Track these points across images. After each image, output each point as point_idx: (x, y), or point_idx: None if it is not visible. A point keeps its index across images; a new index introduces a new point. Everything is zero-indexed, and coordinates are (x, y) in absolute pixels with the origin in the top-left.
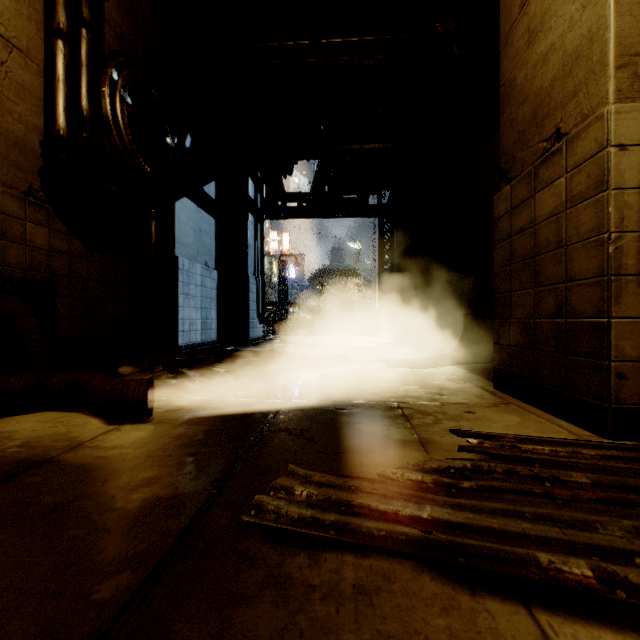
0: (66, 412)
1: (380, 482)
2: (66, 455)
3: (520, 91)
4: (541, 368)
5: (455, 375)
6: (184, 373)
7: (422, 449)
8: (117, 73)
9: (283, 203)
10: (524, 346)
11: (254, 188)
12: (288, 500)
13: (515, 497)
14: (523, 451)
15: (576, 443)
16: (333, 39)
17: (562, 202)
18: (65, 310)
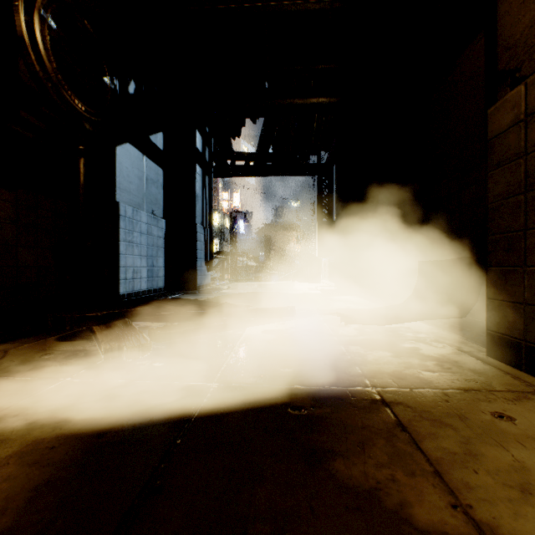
0: None
1: None
2: None
3: None
4: None
5: (422, 332)
6: (96, 334)
7: None
8: None
9: (232, 162)
10: None
11: (202, 142)
12: None
13: None
14: None
15: None
16: None
17: None
18: None
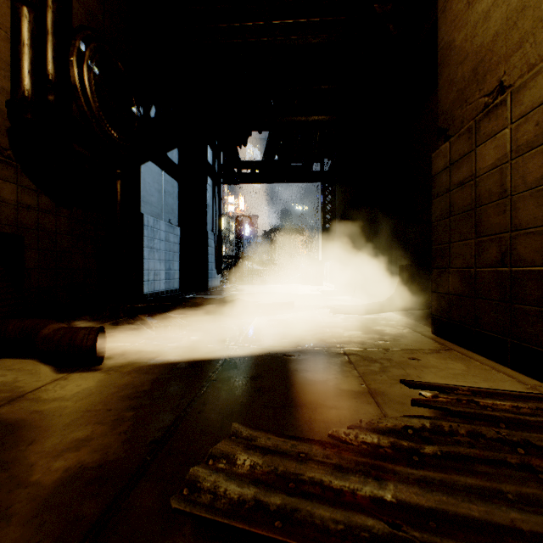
0: (21, 359)
1: (332, 446)
2: (1, 409)
3: (459, 51)
4: (483, 316)
5: (394, 321)
6: (143, 319)
7: (373, 401)
8: (85, 45)
9: (239, 170)
10: (464, 294)
11: (212, 155)
12: (228, 473)
13: (489, 469)
14: (482, 407)
15: (536, 397)
16: (282, 20)
17: (506, 153)
18: (33, 261)
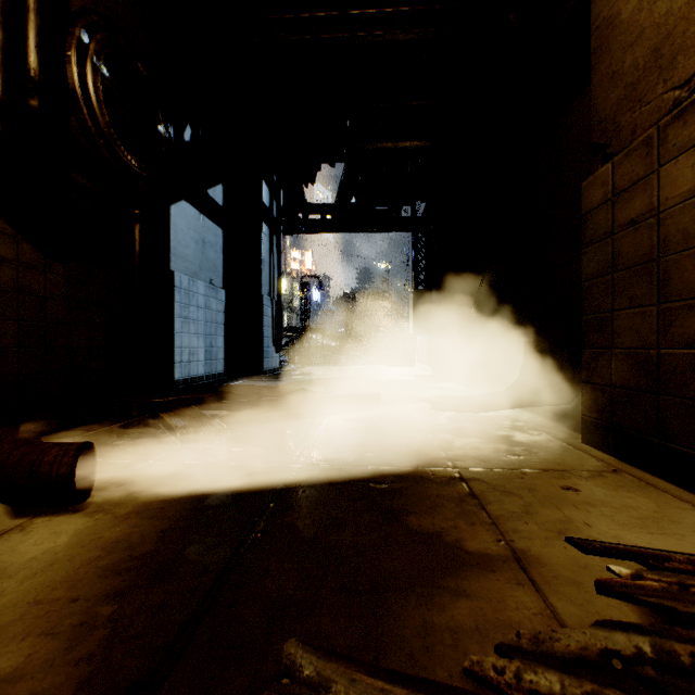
0: None
1: None
2: None
3: (628, 28)
4: (672, 422)
5: (521, 421)
6: (165, 420)
7: (525, 579)
8: (88, 35)
9: (304, 216)
10: (638, 388)
11: (269, 194)
12: None
13: None
14: None
15: None
16: (362, 10)
17: None
18: (10, 336)
